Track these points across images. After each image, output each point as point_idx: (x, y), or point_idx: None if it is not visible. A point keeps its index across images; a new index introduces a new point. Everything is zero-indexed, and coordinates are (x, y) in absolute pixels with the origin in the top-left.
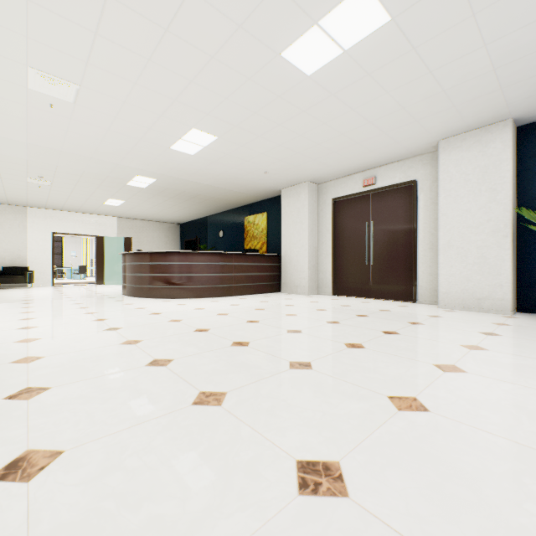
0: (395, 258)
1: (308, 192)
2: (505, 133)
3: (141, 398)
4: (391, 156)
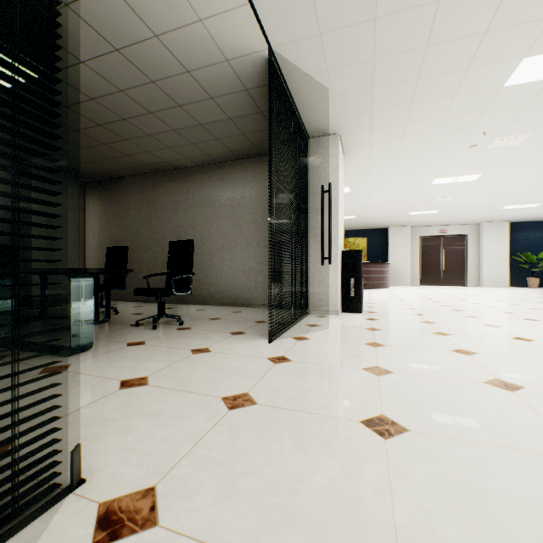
0: (455, 267)
1: (410, 231)
2: (506, 225)
3: None
4: (461, 223)
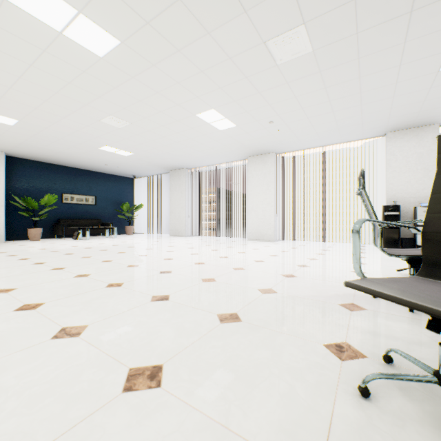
0: None
1: None
2: (2, 158)
3: (11, 263)
4: None
